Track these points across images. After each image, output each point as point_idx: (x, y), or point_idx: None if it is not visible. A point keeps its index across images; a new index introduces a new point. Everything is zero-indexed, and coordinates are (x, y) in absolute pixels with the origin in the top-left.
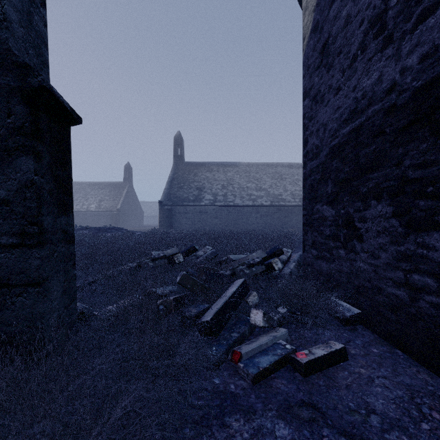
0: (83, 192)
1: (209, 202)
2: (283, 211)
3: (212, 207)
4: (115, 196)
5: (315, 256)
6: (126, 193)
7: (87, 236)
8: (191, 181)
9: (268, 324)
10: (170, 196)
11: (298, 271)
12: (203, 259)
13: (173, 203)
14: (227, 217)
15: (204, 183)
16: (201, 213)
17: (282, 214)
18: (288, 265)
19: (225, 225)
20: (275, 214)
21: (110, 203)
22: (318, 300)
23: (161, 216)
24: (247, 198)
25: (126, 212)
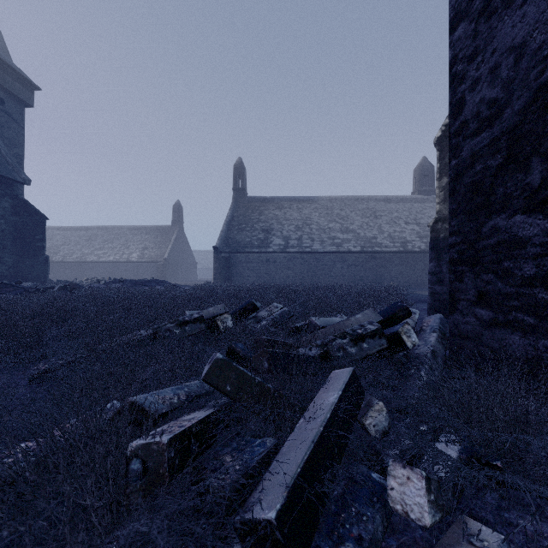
0: (123, 239)
1: (278, 248)
2: (378, 259)
3: (282, 255)
4: (161, 243)
5: (486, 320)
6: (176, 239)
7: (114, 291)
8: (255, 221)
9: (440, 512)
10: (228, 241)
11: (444, 348)
12: (268, 324)
13: (232, 249)
14: (302, 268)
15: (272, 224)
16: (268, 262)
17: (376, 264)
18: (423, 337)
19: (300, 279)
20: (367, 263)
21: (155, 252)
22: (541, 428)
23: (217, 266)
24: (330, 242)
25: (175, 262)
